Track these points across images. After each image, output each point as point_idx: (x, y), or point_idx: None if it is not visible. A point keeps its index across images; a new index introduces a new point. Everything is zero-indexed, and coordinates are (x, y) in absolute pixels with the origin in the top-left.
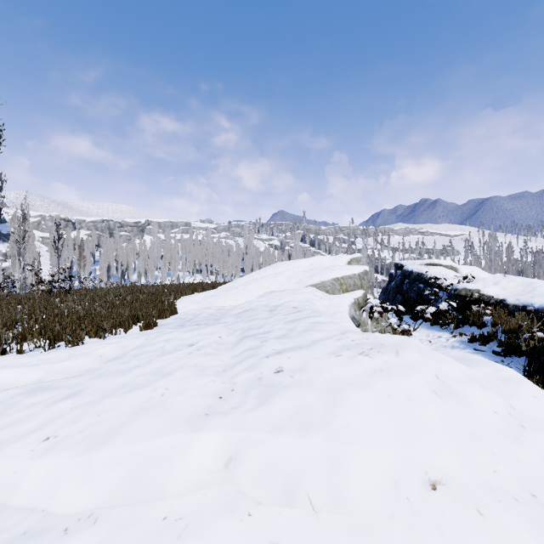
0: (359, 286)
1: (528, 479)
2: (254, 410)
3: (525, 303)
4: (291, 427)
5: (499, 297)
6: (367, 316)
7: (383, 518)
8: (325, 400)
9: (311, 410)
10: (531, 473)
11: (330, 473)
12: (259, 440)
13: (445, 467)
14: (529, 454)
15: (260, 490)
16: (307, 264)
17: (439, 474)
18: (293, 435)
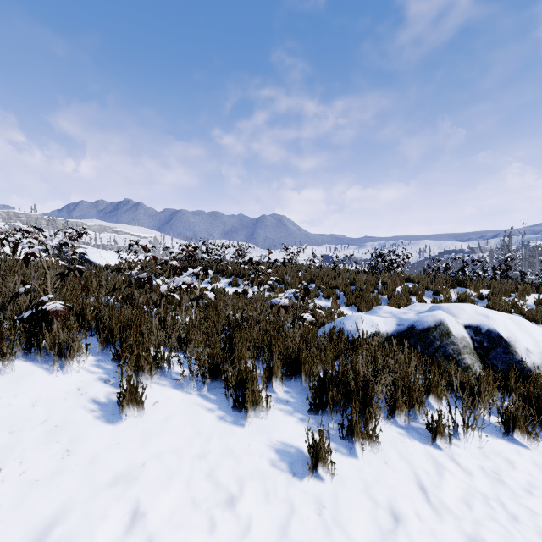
0: None
1: None
2: None
3: None
4: None
5: None
6: None
7: None
8: None
9: None
10: None
11: None
12: None
13: None
14: None
15: None
16: None
17: None
18: None
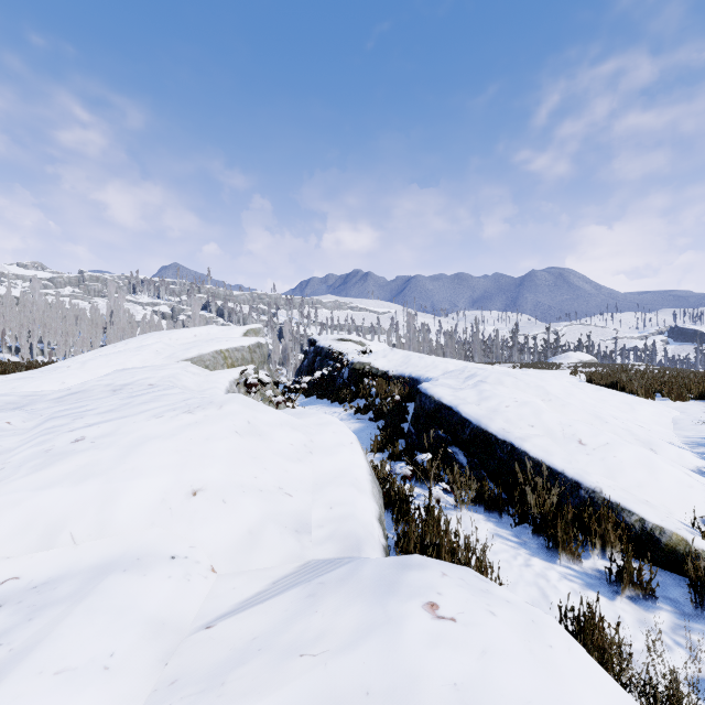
0: (249, 361)
1: (285, 481)
2: (23, 477)
3: (401, 373)
4: (67, 481)
5: (384, 369)
6: (258, 395)
7: (145, 529)
8: (120, 454)
9: (98, 464)
10: (293, 477)
11: (100, 509)
12: (20, 500)
13: (209, 478)
14: (302, 468)
15: (12, 546)
16: (189, 335)
17: (202, 484)
18: (66, 486)
